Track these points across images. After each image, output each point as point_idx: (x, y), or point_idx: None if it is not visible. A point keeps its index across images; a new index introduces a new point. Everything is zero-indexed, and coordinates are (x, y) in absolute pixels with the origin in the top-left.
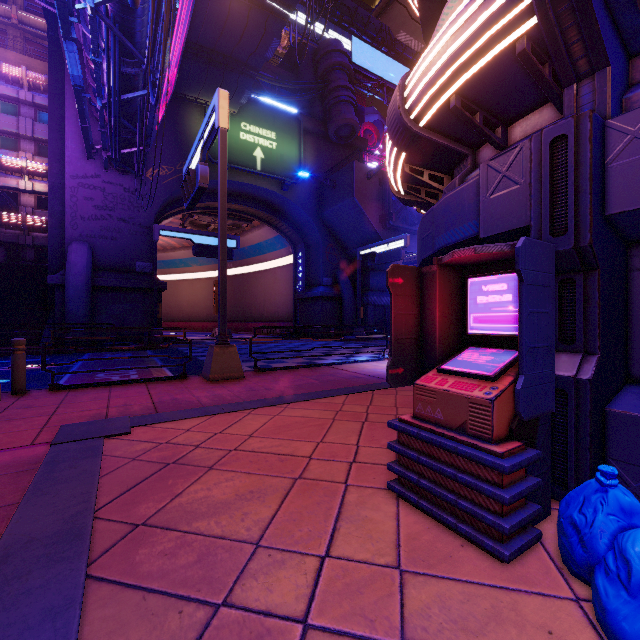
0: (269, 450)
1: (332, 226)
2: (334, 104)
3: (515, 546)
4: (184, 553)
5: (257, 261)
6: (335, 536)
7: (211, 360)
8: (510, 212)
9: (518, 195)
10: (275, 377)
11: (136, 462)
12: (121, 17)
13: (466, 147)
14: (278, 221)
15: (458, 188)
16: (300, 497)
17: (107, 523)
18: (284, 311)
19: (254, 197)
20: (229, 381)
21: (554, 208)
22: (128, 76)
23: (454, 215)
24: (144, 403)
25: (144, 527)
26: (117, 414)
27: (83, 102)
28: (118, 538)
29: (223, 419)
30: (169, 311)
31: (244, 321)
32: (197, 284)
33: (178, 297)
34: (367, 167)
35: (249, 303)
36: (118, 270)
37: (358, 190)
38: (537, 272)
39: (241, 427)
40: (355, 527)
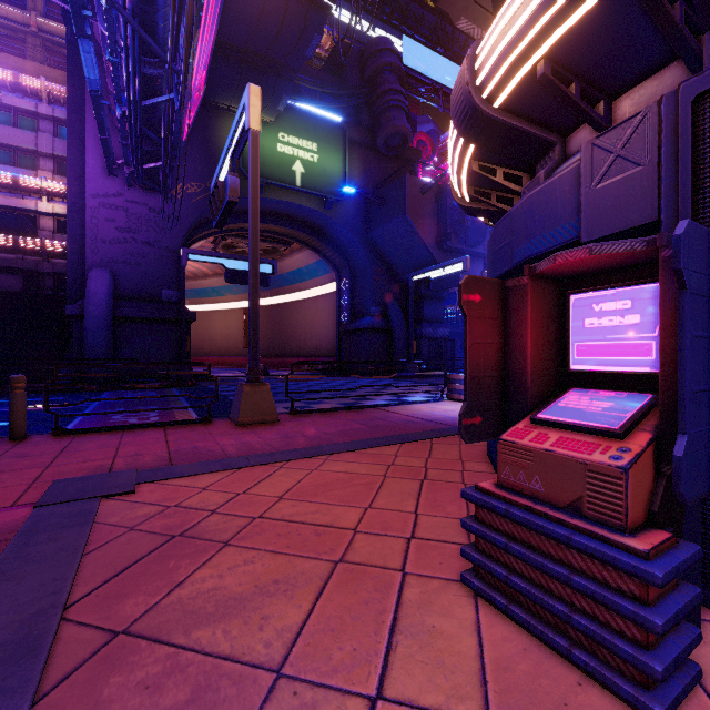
0: (303, 518)
1: (381, 248)
2: (383, 110)
3: (669, 696)
4: (173, 685)
5: (297, 289)
6: (390, 660)
7: (240, 401)
8: (627, 204)
9: (640, 180)
10: (315, 421)
11: (133, 533)
12: (140, 9)
13: (553, 133)
14: (320, 244)
15: (547, 181)
16: (341, 592)
17: (77, 629)
18: (327, 345)
19: (293, 217)
20: (261, 425)
21: (697, 194)
22: (150, 79)
23: (541, 217)
24: (158, 452)
25: (125, 637)
26: (124, 466)
27: (102, 110)
28: (86, 655)
29: (249, 474)
30: (201, 345)
31: (283, 356)
32: (231, 315)
33: (210, 329)
34: (421, 181)
35: (288, 336)
36: (142, 299)
37: (411, 207)
38: (702, 275)
39: (270, 485)
40: (418, 645)
